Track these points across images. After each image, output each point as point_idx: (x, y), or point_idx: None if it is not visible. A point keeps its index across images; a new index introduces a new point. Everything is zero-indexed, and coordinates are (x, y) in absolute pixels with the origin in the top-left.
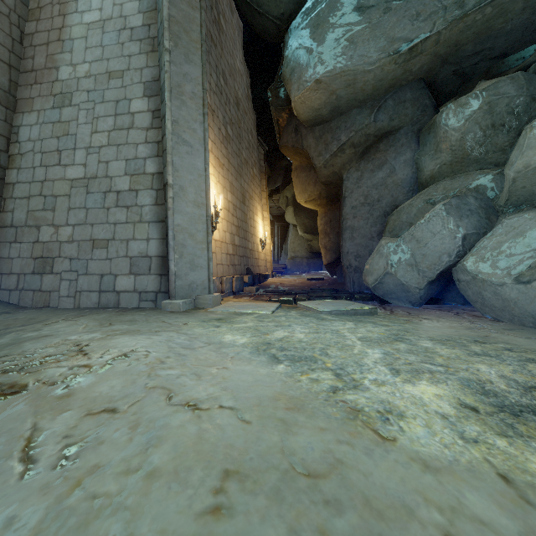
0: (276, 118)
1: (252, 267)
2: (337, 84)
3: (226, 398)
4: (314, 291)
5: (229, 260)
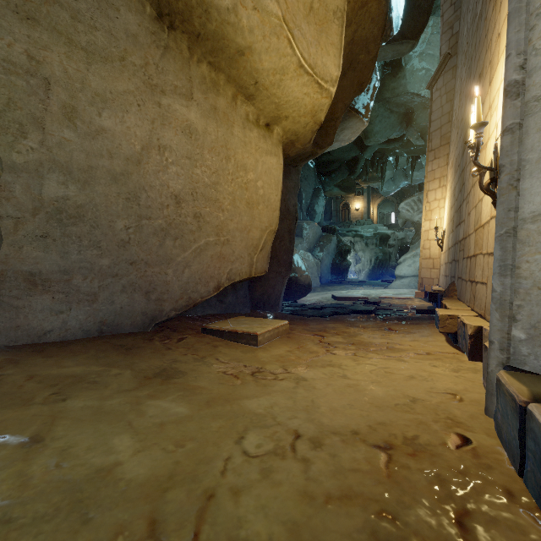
0: (390, 19)
1: (461, 283)
2: (335, 145)
3: (384, 289)
4: (339, 307)
5: (445, 270)
